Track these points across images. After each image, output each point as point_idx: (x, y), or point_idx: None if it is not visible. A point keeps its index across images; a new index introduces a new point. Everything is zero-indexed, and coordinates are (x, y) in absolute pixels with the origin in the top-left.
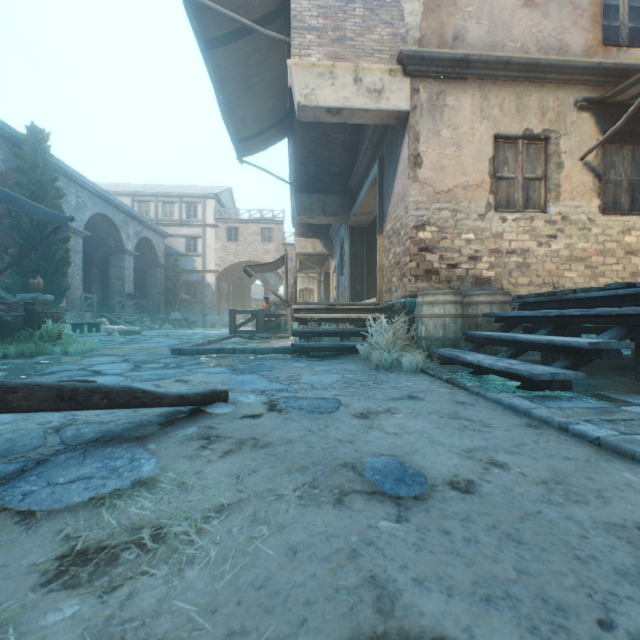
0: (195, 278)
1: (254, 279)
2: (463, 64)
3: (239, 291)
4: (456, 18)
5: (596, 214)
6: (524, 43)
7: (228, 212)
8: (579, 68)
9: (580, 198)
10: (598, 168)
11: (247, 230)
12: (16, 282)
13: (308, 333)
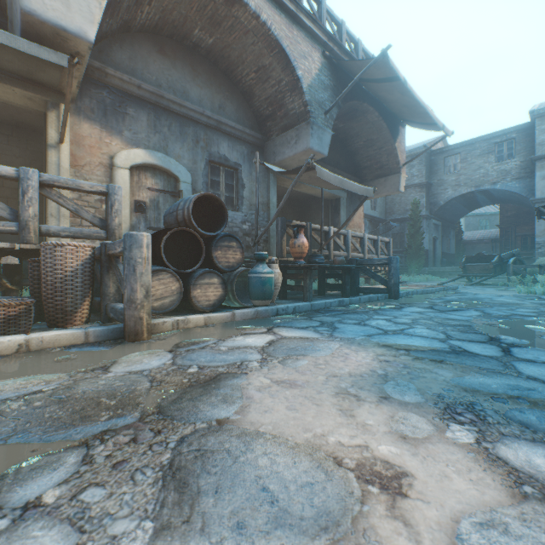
0: None
1: None
2: None
3: None
4: None
5: None
6: None
7: None
8: None
9: None
10: None
11: None
12: None
13: None
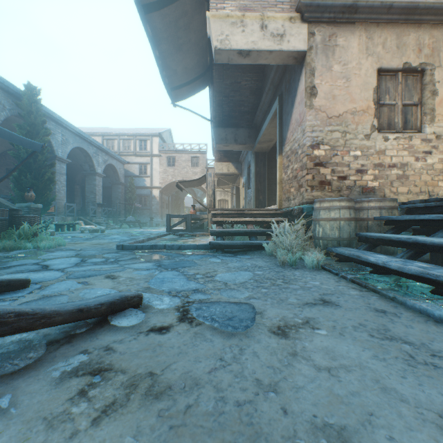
0: (145, 192)
1: (186, 193)
2: (352, 10)
3: (176, 201)
4: None
5: None
6: None
7: (168, 146)
8: None
9: None
10: None
11: (181, 158)
12: (16, 195)
13: (223, 233)
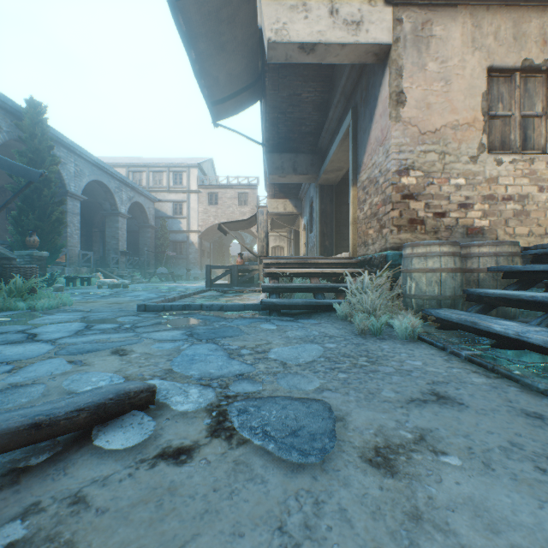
0: (181, 237)
1: (232, 238)
2: None
3: (219, 249)
4: None
5: None
6: None
7: (209, 180)
8: None
9: None
10: None
11: (225, 195)
12: (16, 240)
13: (279, 289)
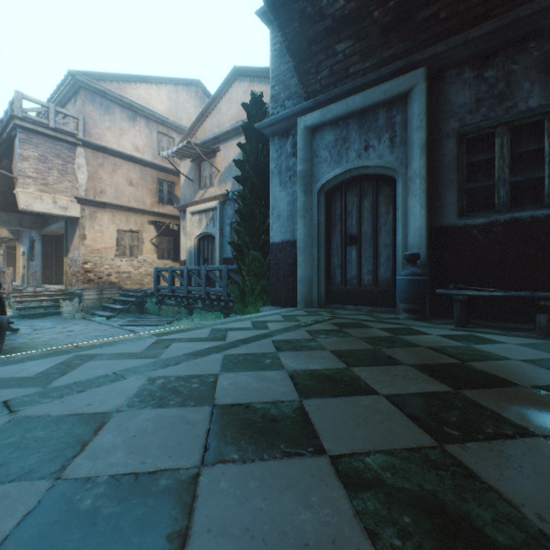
0: None
1: None
2: (105, 204)
3: None
4: (102, 184)
5: (156, 259)
6: (130, 198)
7: None
8: (149, 211)
9: (150, 254)
10: (157, 244)
11: None
12: None
13: (27, 308)
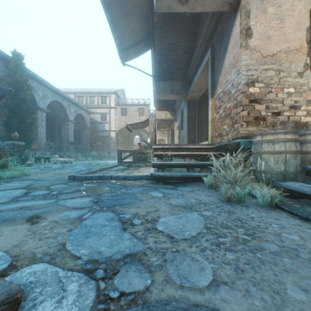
0: (105, 134)
1: (135, 135)
2: None
3: (127, 141)
4: None
5: None
6: None
7: (122, 101)
8: None
9: None
10: None
11: (131, 109)
12: (5, 135)
13: (163, 165)
